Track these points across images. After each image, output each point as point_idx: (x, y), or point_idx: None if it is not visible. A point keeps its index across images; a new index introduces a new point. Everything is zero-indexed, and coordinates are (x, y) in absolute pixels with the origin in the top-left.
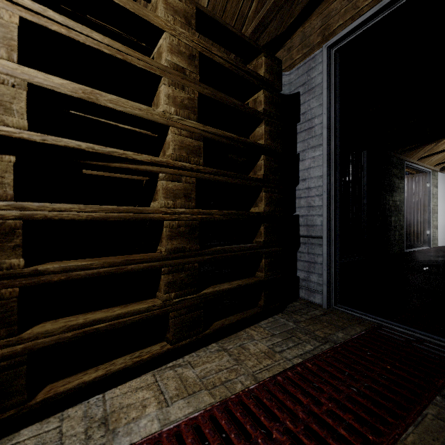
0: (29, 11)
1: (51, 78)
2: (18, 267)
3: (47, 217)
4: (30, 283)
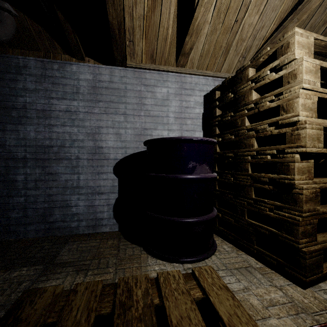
0: (319, 93)
1: (324, 121)
2: (318, 210)
3: (325, 187)
4: (320, 217)
